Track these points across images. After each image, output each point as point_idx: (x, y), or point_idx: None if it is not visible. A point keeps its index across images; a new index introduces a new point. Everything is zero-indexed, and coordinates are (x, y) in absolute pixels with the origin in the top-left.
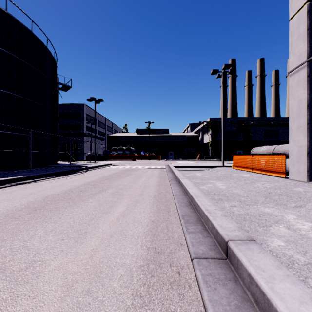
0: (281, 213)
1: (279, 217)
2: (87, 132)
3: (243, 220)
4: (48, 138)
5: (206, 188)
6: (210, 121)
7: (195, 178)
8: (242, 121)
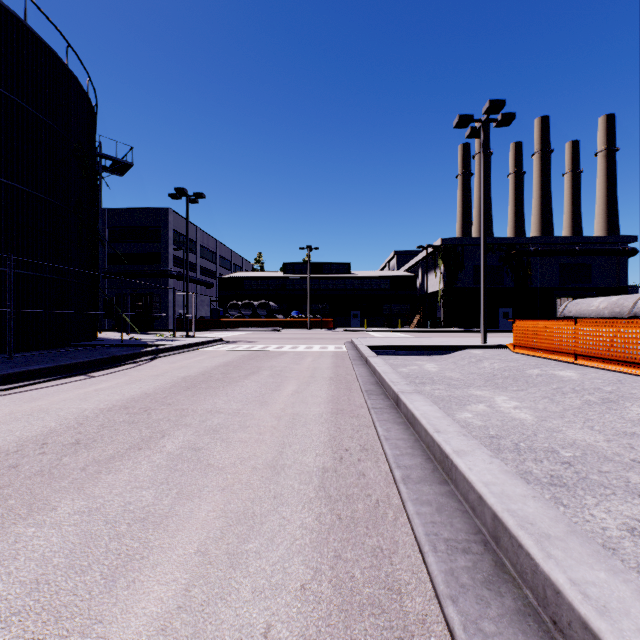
0: None
1: None
2: (175, 269)
3: None
4: (69, 280)
5: (479, 422)
6: (441, 244)
7: (429, 381)
8: (511, 245)
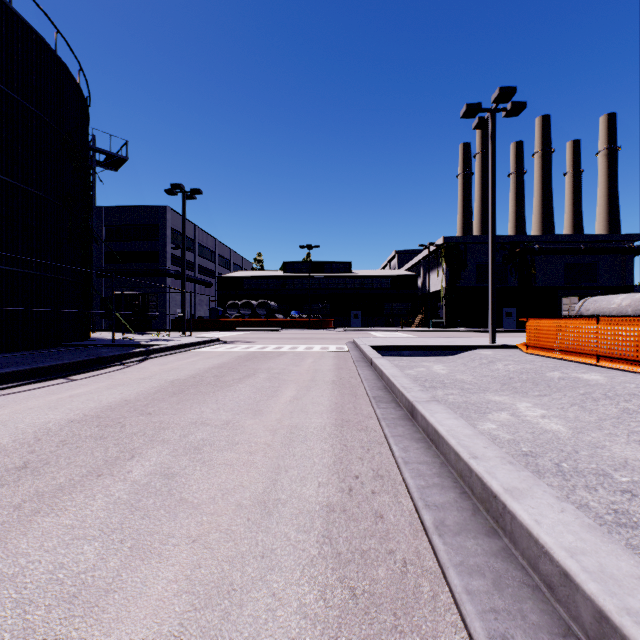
0: None
1: None
2: (174, 268)
3: None
4: (58, 277)
5: (506, 435)
6: (444, 242)
7: (440, 385)
8: (515, 243)
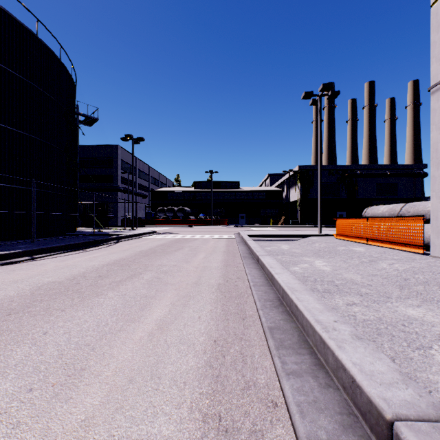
0: (438, 319)
1: (438, 326)
2: (122, 186)
3: (377, 334)
4: (61, 194)
5: (301, 271)
6: (299, 169)
7: (281, 254)
8: (345, 170)
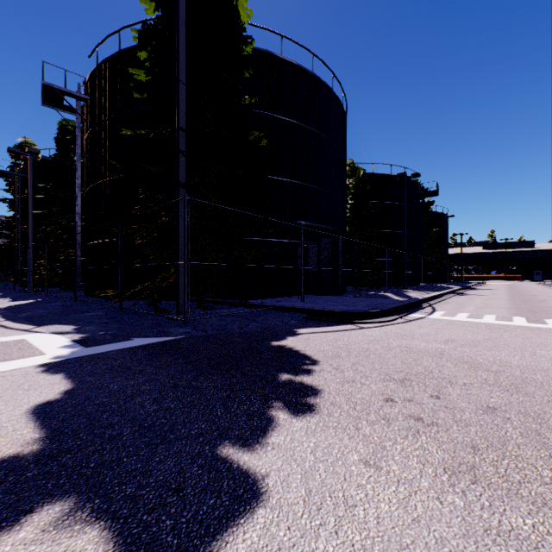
0: None
1: None
2: None
3: None
4: None
5: None
6: None
7: None
8: None
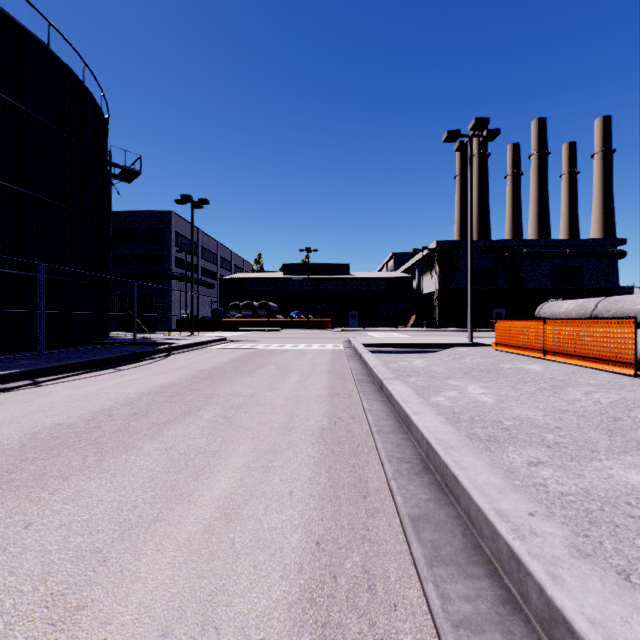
0: None
1: None
2: (178, 270)
3: (588, 522)
4: (85, 283)
5: (448, 404)
6: (437, 246)
7: (414, 374)
8: (505, 247)
